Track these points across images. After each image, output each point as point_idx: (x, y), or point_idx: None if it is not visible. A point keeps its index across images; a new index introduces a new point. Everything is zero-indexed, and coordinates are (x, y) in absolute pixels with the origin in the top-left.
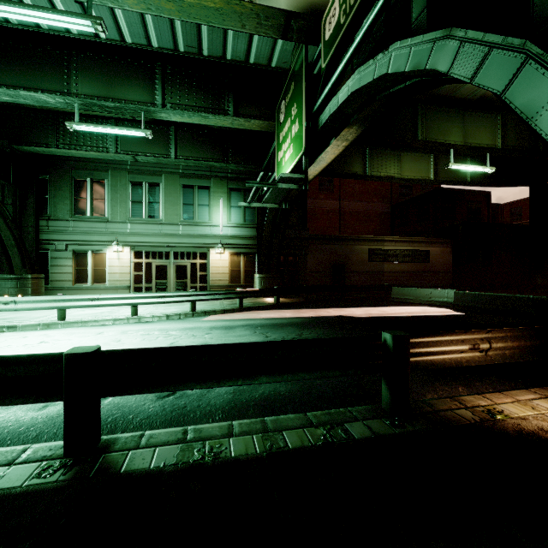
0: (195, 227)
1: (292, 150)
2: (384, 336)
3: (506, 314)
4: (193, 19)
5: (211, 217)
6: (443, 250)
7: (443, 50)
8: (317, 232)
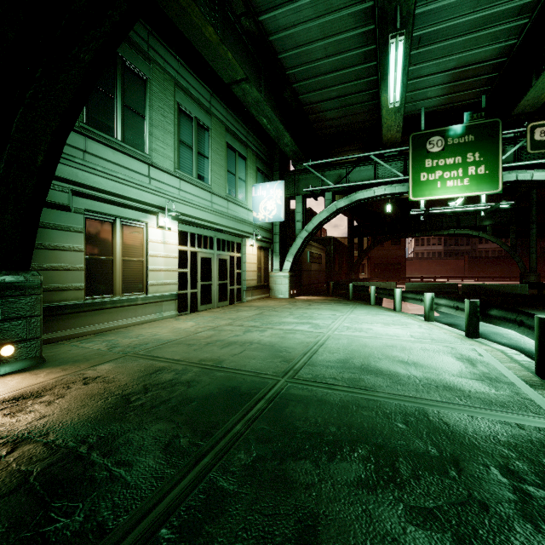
0: (238, 207)
1: (469, 183)
2: None
3: (441, 293)
4: (542, 78)
5: (246, 197)
6: (324, 255)
7: None
8: None
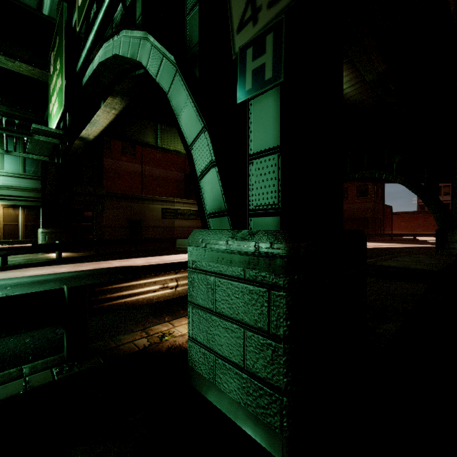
0: None
1: (57, 104)
2: (65, 288)
3: None
4: None
5: None
6: None
7: (144, 48)
8: (120, 190)
